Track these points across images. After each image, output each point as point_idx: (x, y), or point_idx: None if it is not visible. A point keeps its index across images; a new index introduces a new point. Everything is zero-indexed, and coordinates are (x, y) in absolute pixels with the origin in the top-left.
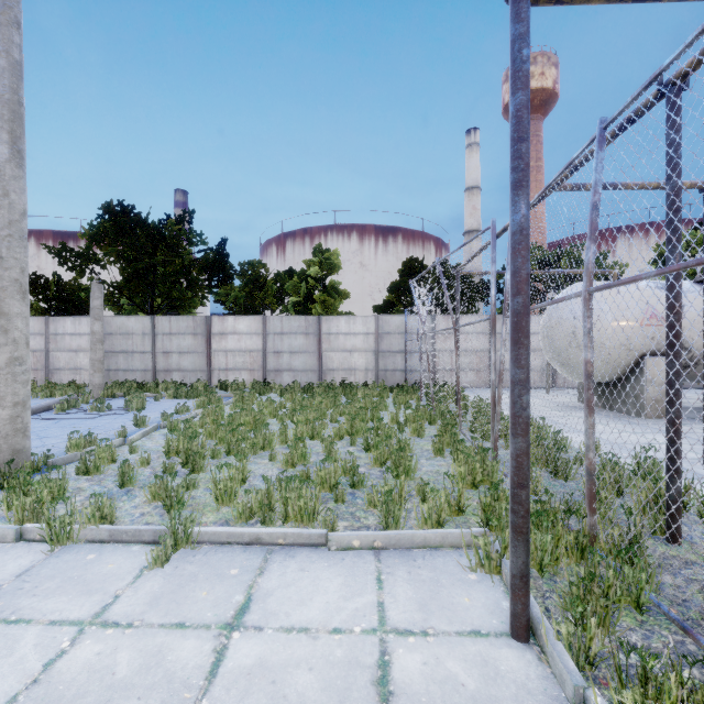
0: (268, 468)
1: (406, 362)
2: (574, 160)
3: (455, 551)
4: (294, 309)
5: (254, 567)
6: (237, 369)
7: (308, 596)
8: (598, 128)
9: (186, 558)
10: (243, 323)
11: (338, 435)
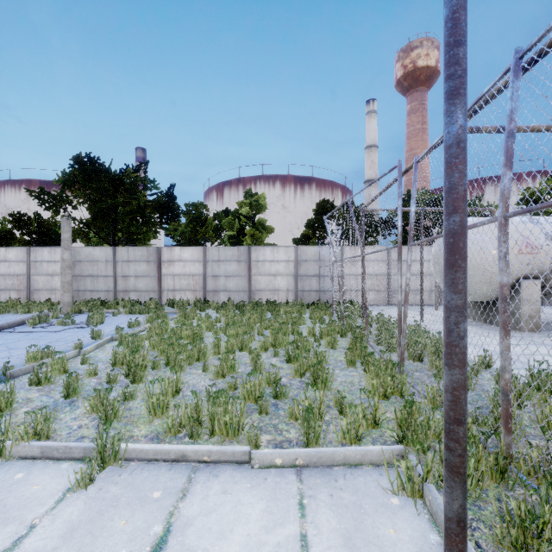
0: (201, 378)
1: (320, 284)
2: (484, 94)
3: (375, 469)
4: (229, 241)
5: (177, 488)
6: (182, 289)
7: (229, 527)
8: (514, 58)
9: (112, 477)
10: (187, 253)
11: (263, 347)
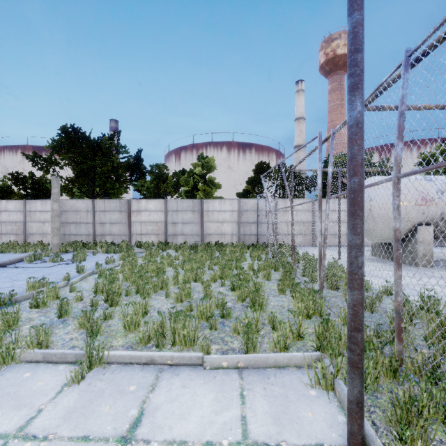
0: (164, 302)
1: (258, 229)
2: (383, 83)
3: (298, 370)
4: (185, 195)
5: (148, 383)
6: (148, 233)
7: (187, 411)
8: (404, 56)
9: (98, 376)
10: (152, 204)
11: (213, 278)
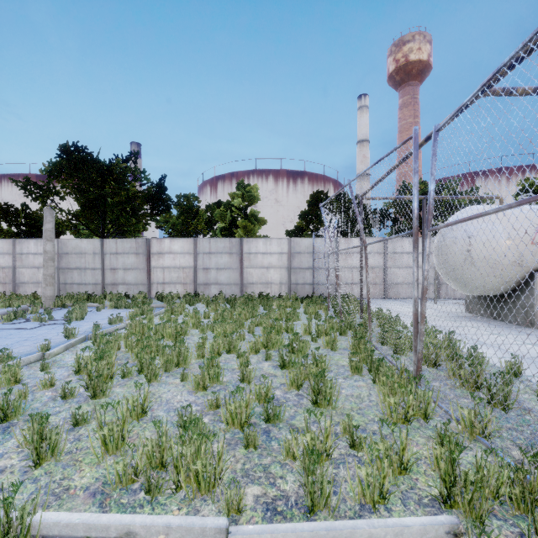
0: (178, 390)
1: (314, 277)
2: None
3: None
4: (221, 233)
5: None
6: (172, 282)
7: None
8: None
9: None
10: (177, 245)
11: (254, 348)
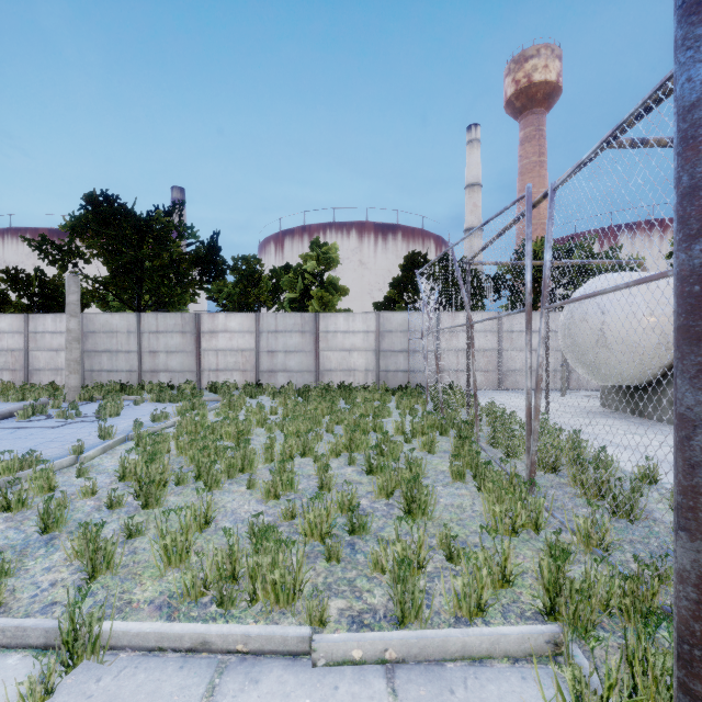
0: (245, 499)
1: (409, 362)
2: None
3: (513, 668)
4: (290, 306)
5: None
6: (228, 369)
7: None
8: None
9: (84, 684)
10: (235, 321)
11: (334, 450)
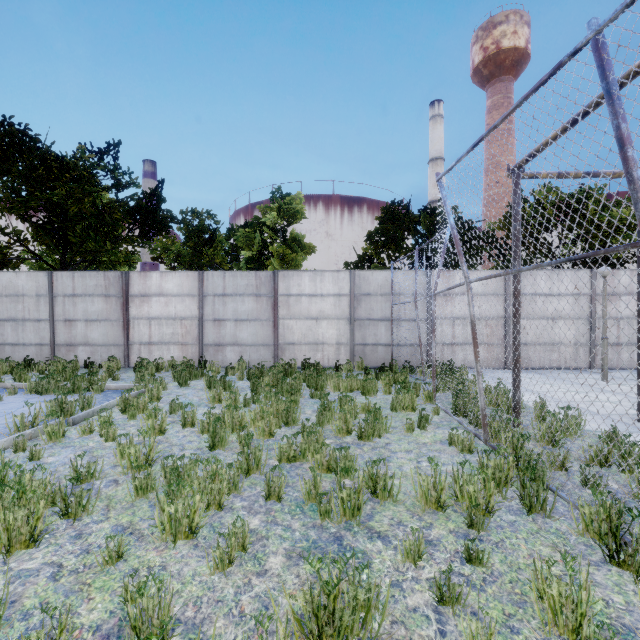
0: None
1: (392, 333)
2: None
3: None
4: (246, 267)
5: None
6: (163, 342)
7: None
8: None
9: None
10: (172, 281)
11: None
